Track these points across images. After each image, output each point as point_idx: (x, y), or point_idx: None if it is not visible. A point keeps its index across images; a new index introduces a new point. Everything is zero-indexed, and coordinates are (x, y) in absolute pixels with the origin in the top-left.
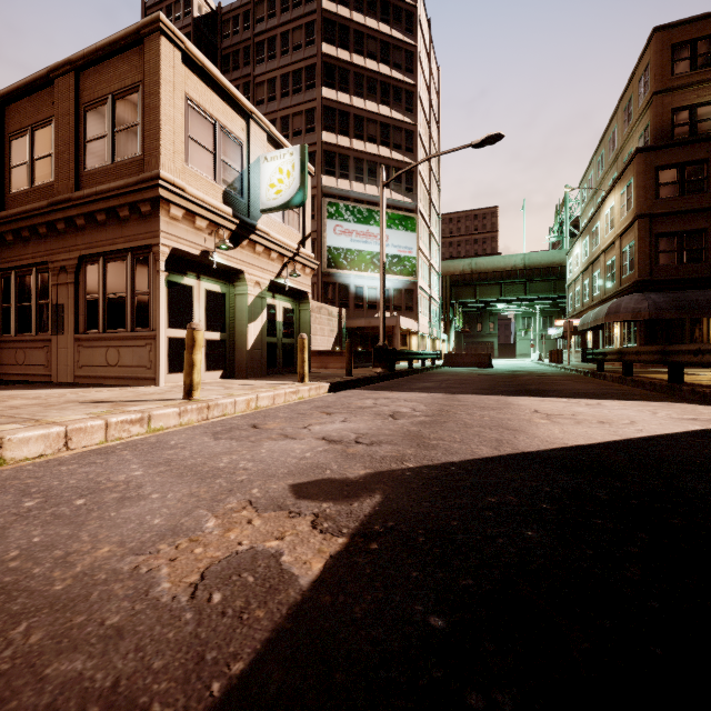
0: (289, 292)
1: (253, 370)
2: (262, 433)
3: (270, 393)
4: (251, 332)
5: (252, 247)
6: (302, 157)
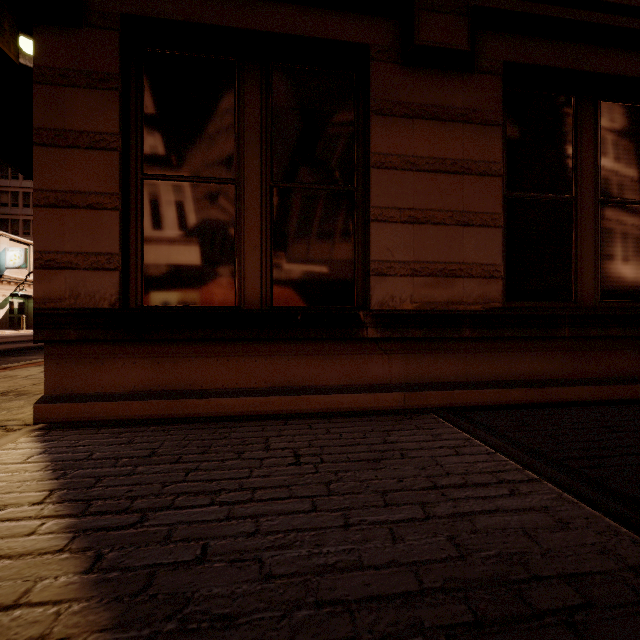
0: (22, 295)
1: (2, 327)
2: (7, 334)
3: (9, 331)
4: (1, 313)
5: (2, 282)
6: (26, 252)
